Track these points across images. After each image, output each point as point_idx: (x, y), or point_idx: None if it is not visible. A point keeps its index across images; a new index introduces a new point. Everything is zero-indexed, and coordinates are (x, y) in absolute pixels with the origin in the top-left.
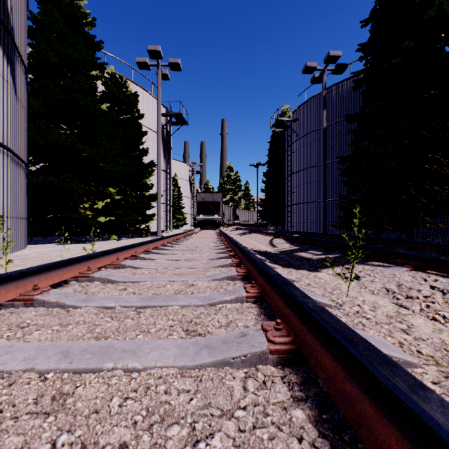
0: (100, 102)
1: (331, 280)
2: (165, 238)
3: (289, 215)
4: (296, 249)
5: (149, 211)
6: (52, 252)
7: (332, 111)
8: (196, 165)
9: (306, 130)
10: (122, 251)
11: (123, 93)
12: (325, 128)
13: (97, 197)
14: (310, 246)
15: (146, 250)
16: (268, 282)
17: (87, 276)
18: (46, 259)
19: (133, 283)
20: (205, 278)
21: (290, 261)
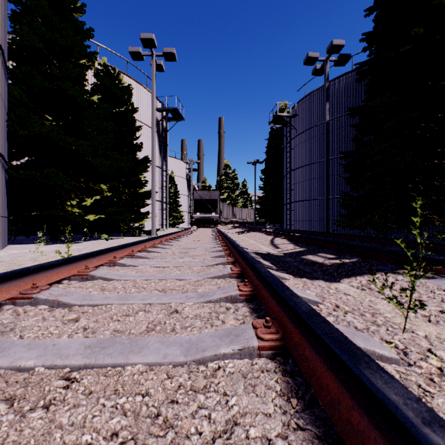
0: (92, 95)
1: (359, 295)
2: (157, 238)
3: (288, 212)
4: (302, 251)
5: (144, 209)
6: (28, 255)
7: (333, 105)
8: (193, 162)
9: (306, 126)
10: (96, 256)
11: (115, 85)
12: (327, 122)
13: (87, 194)
14: (318, 248)
15: (130, 253)
16: (292, 319)
17: (28, 298)
18: (15, 263)
19: (94, 306)
20: (195, 298)
21: (299, 266)
